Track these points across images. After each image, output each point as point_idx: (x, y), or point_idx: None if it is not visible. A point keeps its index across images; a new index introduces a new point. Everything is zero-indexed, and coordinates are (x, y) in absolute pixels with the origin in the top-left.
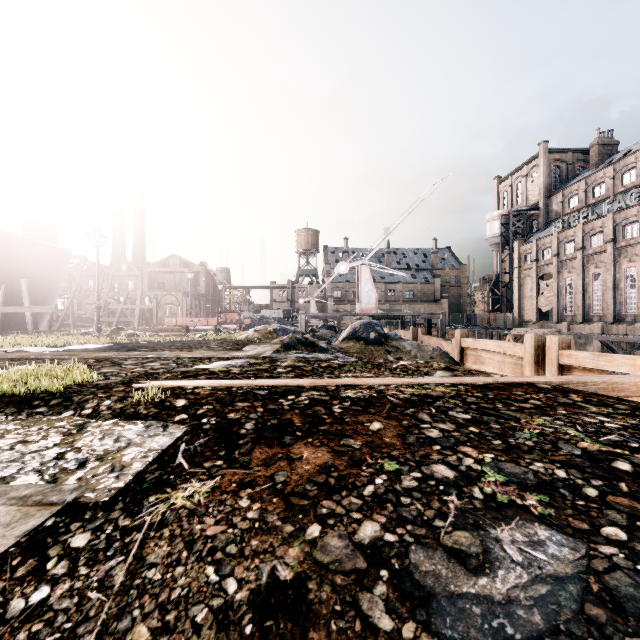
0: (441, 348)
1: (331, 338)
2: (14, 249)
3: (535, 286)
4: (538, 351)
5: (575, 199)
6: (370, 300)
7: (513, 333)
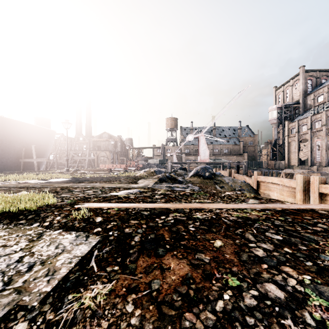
0: (245, 181)
1: (184, 175)
2: (29, 130)
3: (297, 146)
4: (305, 184)
5: (321, 97)
6: (205, 154)
7: (285, 172)
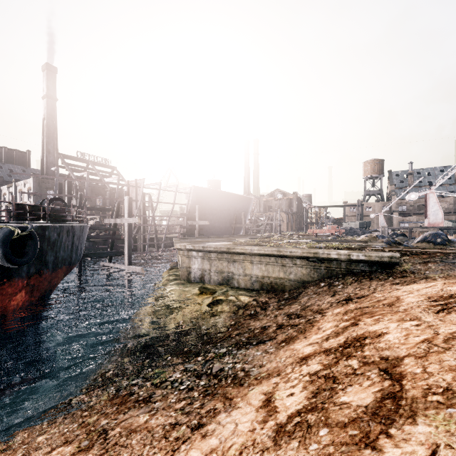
0: None
1: (407, 241)
2: (239, 200)
3: None
4: None
5: None
6: (437, 217)
7: None
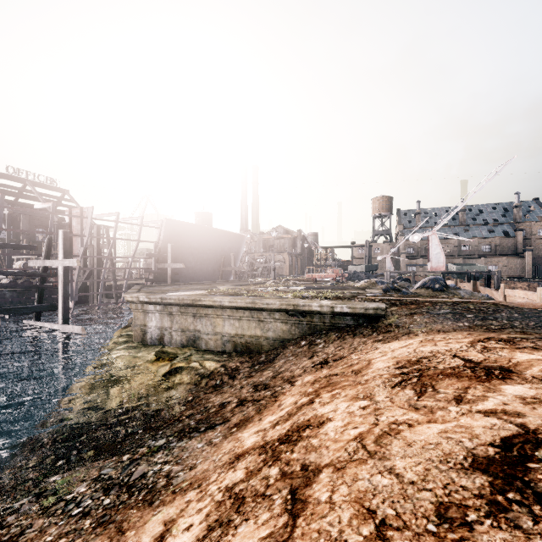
0: (492, 296)
1: (408, 287)
2: (227, 238)
3: None
4: None
5: None
6: (439, 260)
7: None
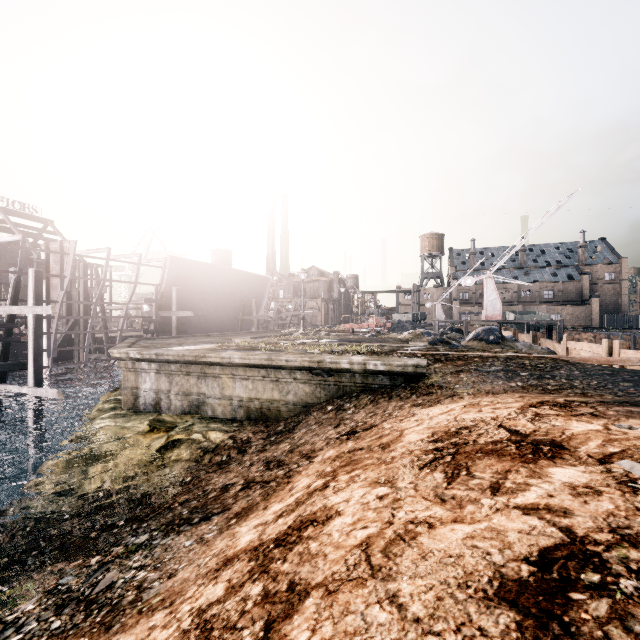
0: (554, 349)
1: (459, 339)
2: (248, 281)
3: None
4: (611, 350)
5: None
6: (495, 307)
7: None
